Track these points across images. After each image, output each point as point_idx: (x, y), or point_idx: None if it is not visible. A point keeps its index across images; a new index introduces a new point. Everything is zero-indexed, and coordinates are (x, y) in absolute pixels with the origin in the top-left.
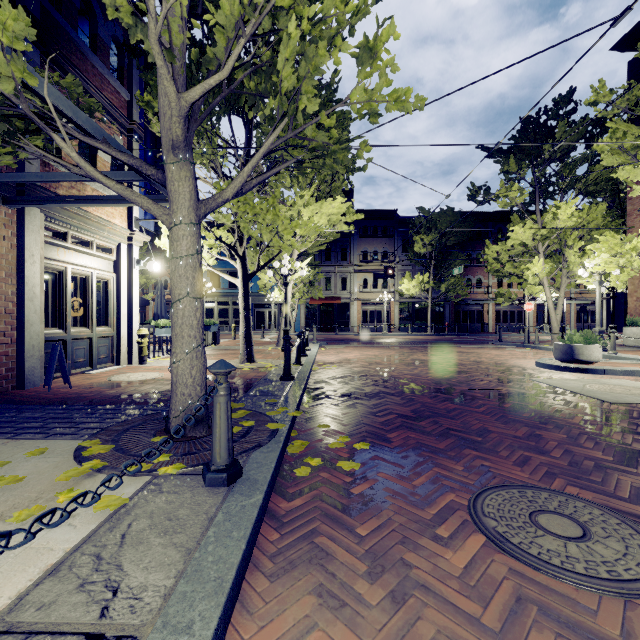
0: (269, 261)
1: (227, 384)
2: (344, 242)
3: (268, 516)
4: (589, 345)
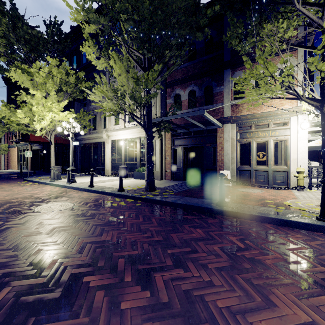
0: (324, 96)
1: (119, 174)
2: None
3: (109, 196)
4: None
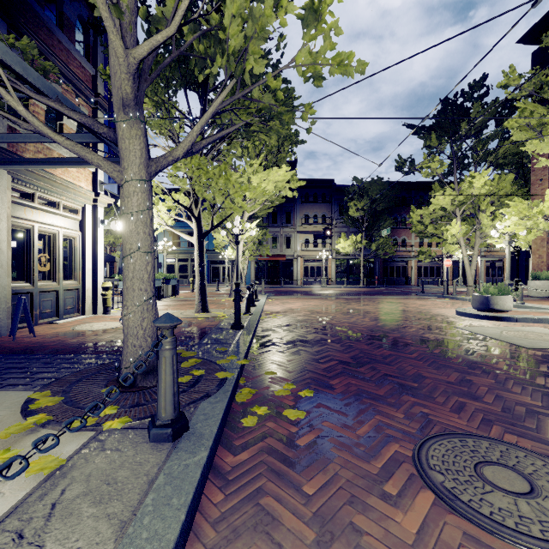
0: (222, 221)
1: (173, 338)
2: (288, 207)
3: (213, 473)
4: (503, 296)
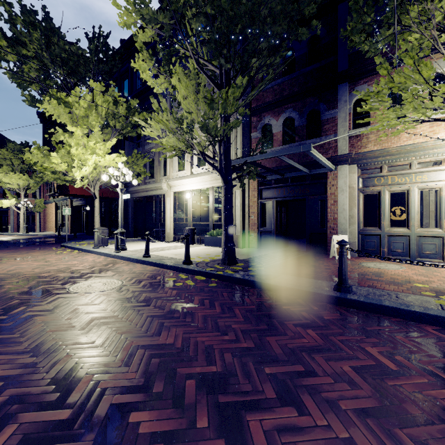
0: None
1: (185, 239)
2: None
3: (171, 271)
4: None
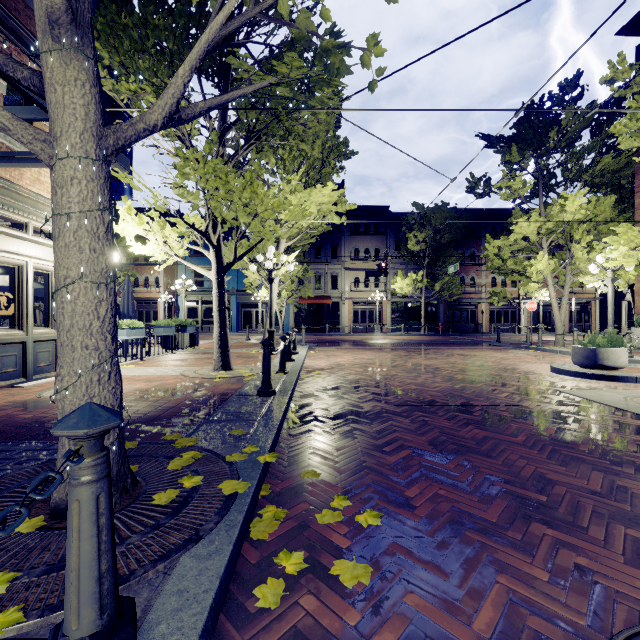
0: (248, 250)
1: (97, 457)
2: (335, 239)
3: None
4: (615, 349)
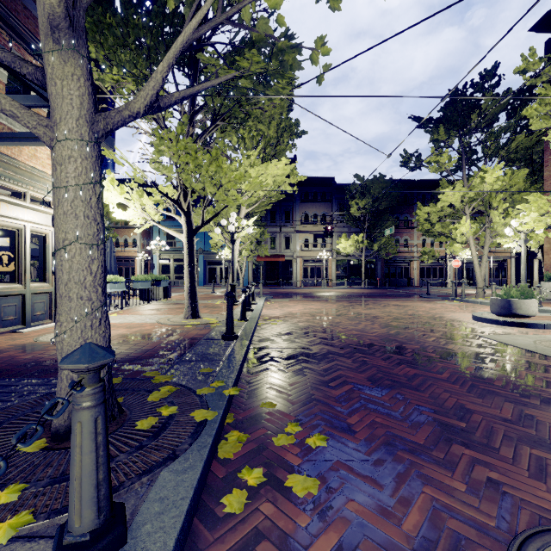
0: (214, 216)
1: (96, 387)
2: (287, 206)
3: None
4: (527, 300)
